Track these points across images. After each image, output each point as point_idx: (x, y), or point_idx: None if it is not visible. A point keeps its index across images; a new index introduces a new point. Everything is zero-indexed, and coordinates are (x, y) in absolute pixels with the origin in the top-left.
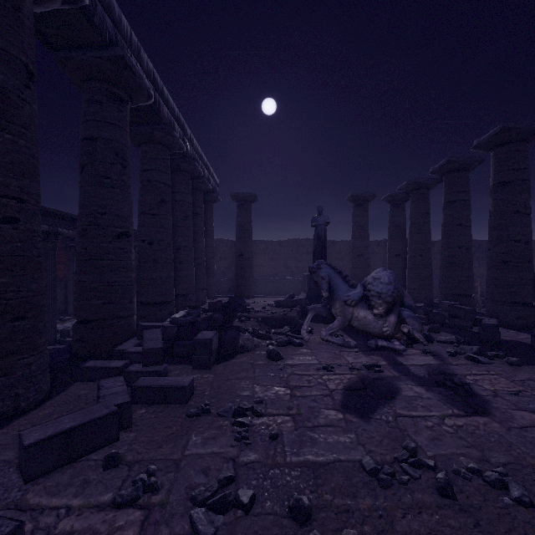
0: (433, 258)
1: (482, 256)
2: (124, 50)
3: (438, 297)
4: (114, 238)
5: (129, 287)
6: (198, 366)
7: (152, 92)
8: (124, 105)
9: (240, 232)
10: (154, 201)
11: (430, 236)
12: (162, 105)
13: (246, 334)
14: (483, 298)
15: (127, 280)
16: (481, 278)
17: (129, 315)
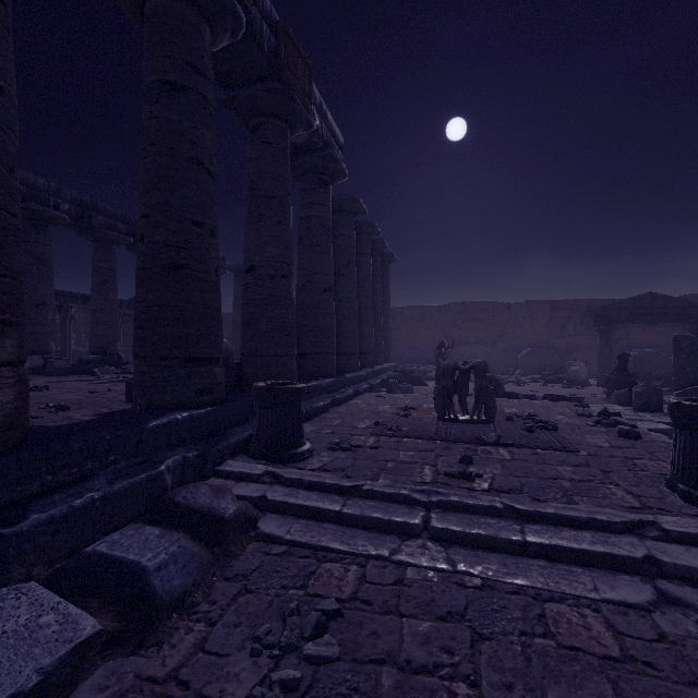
0: (509, 325)
1: (582, 321)
2: (29, 203)
3: (506, 372)
4: (33, 307)
5: (45, 335)
6: (47, 374)
7: (66, 216)
8: (43, 229)
9: (234, 302)
10: (97, 282)
11: (377, 298)
12: (96, 216)
13: (110, 367)
14: (545, 373)
15: (42, 331)
16: (590, 351)
17: (44, 352)
